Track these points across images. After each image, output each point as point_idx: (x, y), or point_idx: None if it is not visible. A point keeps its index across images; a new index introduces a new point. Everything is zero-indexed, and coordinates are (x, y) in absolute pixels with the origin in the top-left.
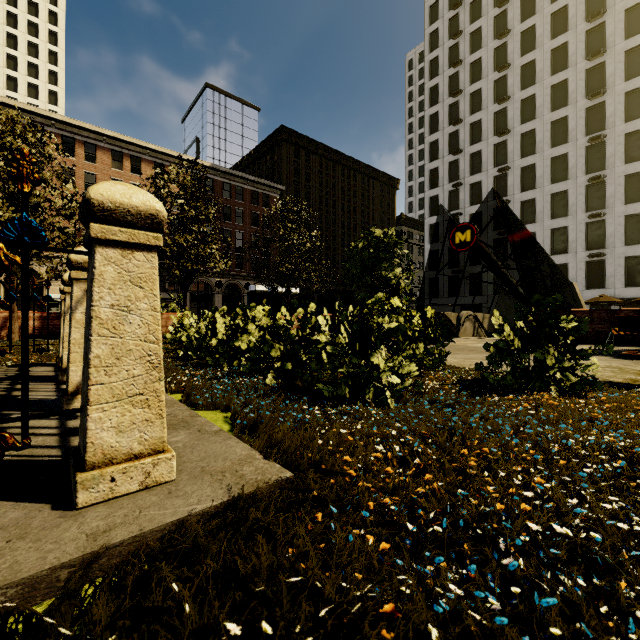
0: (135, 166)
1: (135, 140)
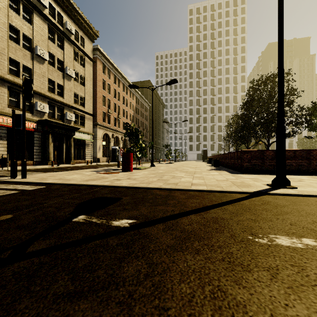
0: (125, 90)
1: (129, 80)
